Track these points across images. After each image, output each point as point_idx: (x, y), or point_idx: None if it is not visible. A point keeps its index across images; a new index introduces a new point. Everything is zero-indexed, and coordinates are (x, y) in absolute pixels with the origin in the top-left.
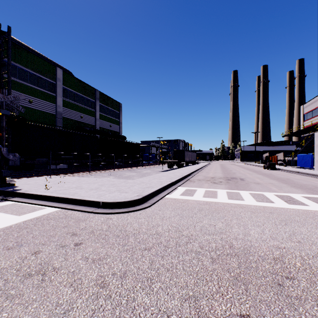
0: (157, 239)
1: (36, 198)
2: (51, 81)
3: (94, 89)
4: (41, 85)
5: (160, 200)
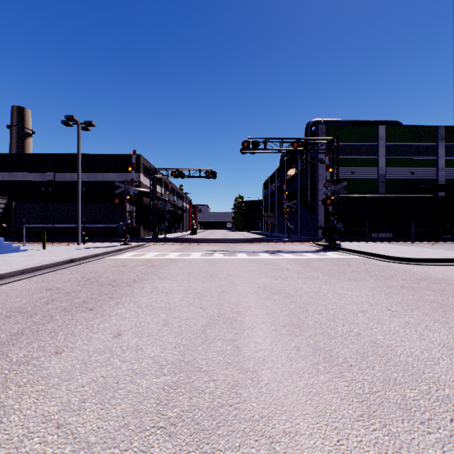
0: (405, 270)
1: (352, 252)
2: (372, 144)
3: (434, 127)
4: (362, 152)
5: (453, 266)
